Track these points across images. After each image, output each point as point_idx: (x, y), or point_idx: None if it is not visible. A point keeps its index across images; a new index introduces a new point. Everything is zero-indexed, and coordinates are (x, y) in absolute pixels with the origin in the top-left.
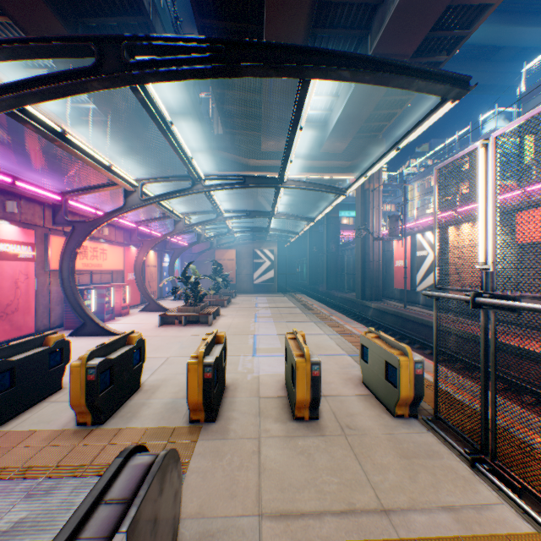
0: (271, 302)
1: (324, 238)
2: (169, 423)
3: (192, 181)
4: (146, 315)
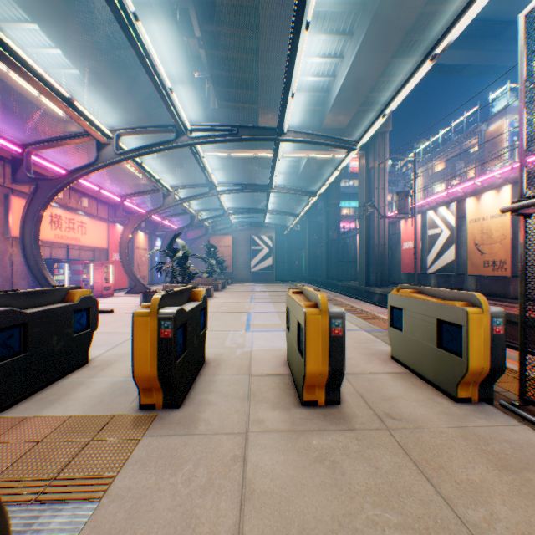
0: (269, 287)
1: (324, 226)
2: (107, 409)
3: (176, 132)
4: (131, 297)
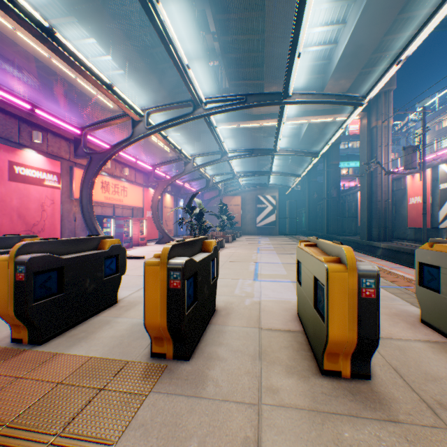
0: (273, 240)
1: (323, 185)
2: (122, 353)
3: (193, 105)
4: (159, 246)
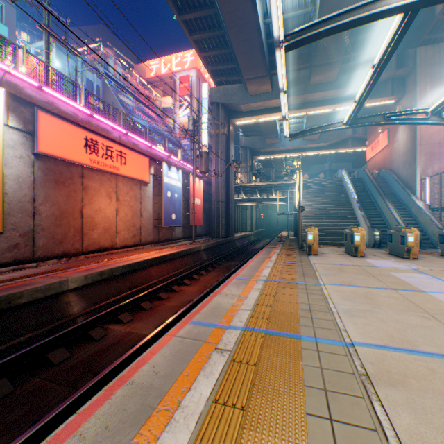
0: None
1: None
2: None
3: None
4: None
